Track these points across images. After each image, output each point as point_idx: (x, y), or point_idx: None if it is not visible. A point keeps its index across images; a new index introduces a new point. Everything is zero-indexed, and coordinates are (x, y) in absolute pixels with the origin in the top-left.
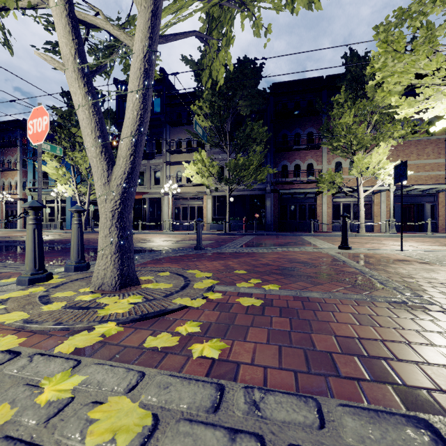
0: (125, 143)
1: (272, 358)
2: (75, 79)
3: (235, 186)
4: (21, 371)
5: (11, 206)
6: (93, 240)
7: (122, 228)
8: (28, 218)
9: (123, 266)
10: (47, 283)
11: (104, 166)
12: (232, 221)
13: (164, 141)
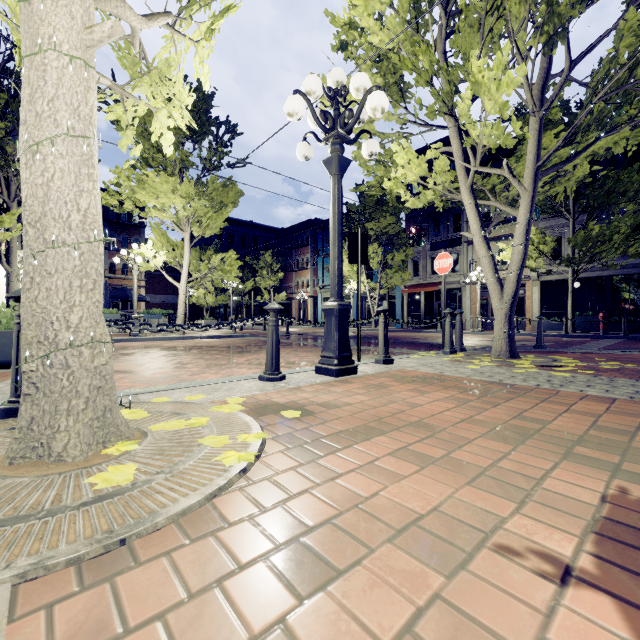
0: (513, 275)
1: (620, 377)
2: (481, 242)
3: (583, 267)
4: (510, 368)
5: (303, 304)
6: (404, 337)
7: (510, 324)
8: (447, 318)
9: (511, 346)
10: (458, 354)
11: (499, 289)
12: (577, 318)
13: (465, 215)
